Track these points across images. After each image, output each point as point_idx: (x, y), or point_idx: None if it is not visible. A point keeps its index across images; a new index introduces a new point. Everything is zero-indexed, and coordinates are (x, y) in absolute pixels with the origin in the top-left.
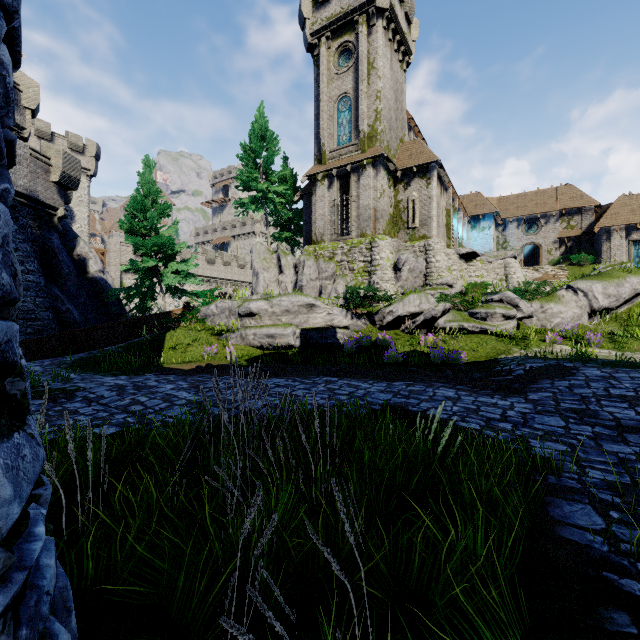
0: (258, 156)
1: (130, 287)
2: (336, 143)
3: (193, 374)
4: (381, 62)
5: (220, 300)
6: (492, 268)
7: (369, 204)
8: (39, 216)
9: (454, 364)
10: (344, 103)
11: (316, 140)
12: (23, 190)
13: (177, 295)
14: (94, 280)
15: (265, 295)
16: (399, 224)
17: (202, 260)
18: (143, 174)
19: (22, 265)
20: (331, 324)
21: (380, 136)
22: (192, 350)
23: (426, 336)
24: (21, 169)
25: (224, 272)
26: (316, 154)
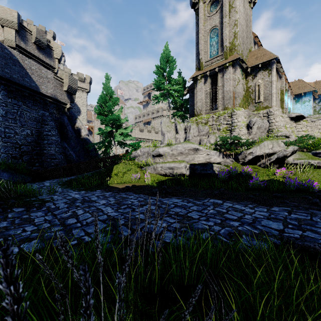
0: (164, 71)
1: (99, 142)
2: (209, 56)
3: (123, 191)
4: (237, 2)
5: (142, 147)
6: (315, 125)
7: (230, 89)
8: (58, 108)
9: (308, 191)
10: (214, 32)
11: (197, 57)
12: (50, 95)
13: (122, 146)
14: (84, 139)
15: (168, 144)
16: (249, 101)
17: (137, 130)
18: (105, 83)
19: (50, 132)
20: (209, 161)
21: (237, 47)
22: (126, 176)
23: (280, 169)
24: (49, 85)
25: (148, 135)
26: (197, 65)
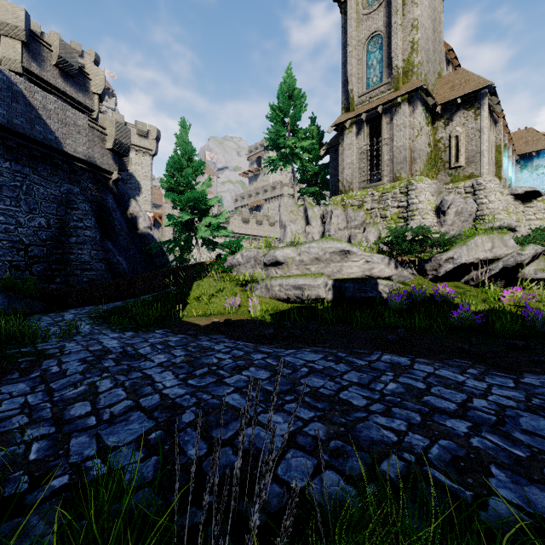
0: (285, 114)
1: (169, 240)
2: (365, 87)
3: (205, 333)
4: None
5: (245, 249)
6: None
7: (404, 144)
8: (97, 180)
9: None
10: (374, 43)
11: (343, 88)
12: (82, 156)
13: (210, 247)
14: (143, 235)
15: (292, 243)
16: (438, 165)
17: (238, 220)
18: (180, 135)
19: (81, 222)
20: (369, 274)
21: (417, 68)
22: (215, 301)
23: (510, 290)
24: (81, 138)
25: (257, 230)
26: (343, 103)
